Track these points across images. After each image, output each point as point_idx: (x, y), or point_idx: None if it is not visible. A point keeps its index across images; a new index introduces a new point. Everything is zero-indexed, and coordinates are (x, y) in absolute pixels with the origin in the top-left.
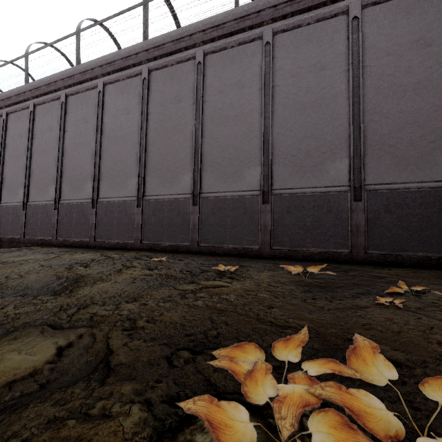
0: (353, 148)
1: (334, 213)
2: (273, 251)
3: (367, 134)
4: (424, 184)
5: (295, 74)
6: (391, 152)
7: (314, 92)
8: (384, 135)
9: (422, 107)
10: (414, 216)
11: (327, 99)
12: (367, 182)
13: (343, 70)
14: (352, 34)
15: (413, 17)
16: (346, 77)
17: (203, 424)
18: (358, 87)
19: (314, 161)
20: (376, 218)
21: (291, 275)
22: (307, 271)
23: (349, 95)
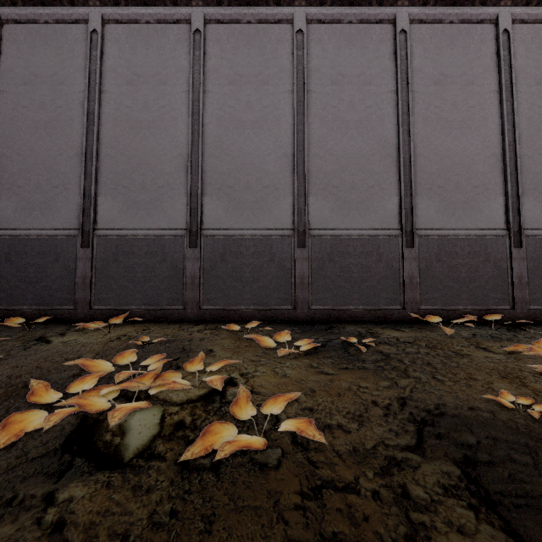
0: None
1: None
2: None
3: None
4: None
5: None
6: None
7: None
8: None
9: None
10: None
11: None
12: None
13: None
14: None
15: None
16: None
17: (103, 444)
18: None
19: None
20: None
21: None
22: None
23: None
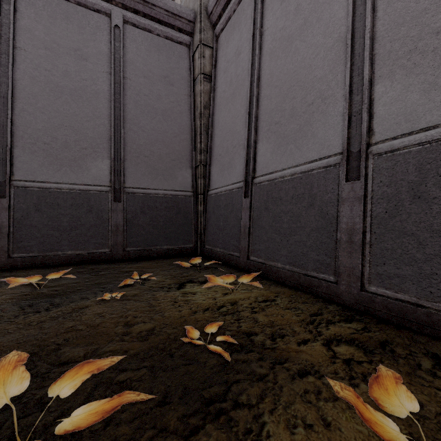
0: (115, 151)
1: (95, 212)
2: (12, 259)
3: (127, 140)
4: (168, 191)
5: (49, 47)
6: (146, 162)
7: (74, 79)
8: (141, 146)
9: (167, 131)
10: (161, 217)
11: (88, 93)
12: (126, 185)
13: (106, 70)
14: (115, 41)
15: (162, 56)
16: (109, 79)
17: None
18: (119, 94)
19: (73, 155)
20: (134, 218)
21: (22, 288)
22: (51, 279)
23: (111, 98)
